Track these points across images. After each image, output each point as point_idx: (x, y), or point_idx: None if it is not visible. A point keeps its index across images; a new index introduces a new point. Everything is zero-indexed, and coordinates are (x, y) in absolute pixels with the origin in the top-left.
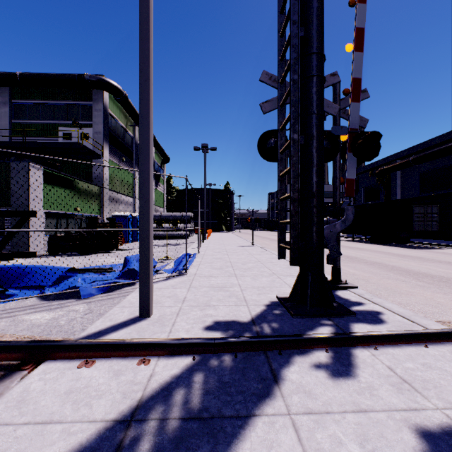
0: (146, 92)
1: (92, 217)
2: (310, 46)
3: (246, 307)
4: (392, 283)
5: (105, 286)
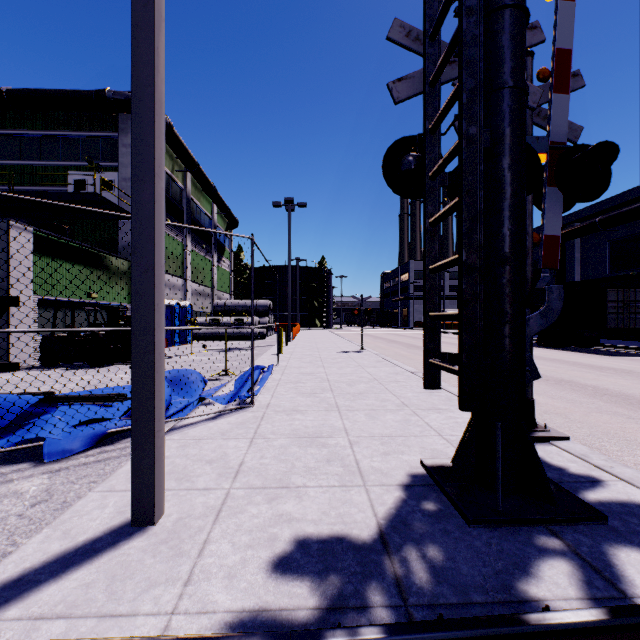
0: (147, 30)
1: (110, 308)
2: None
3: (364, 492)
4: (612, 422)
5: (97, 434)
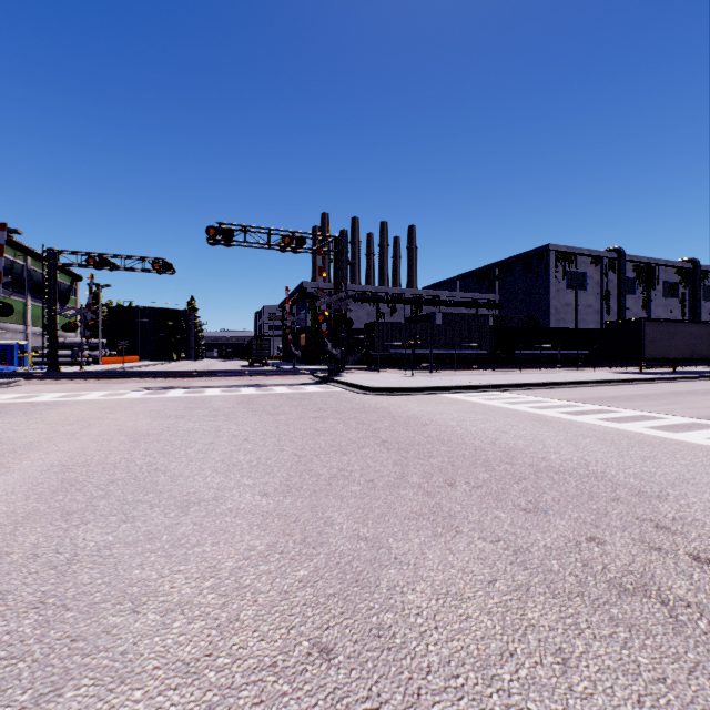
0: None
1: None
2: (51, 306)
3: None
4: None
5: None
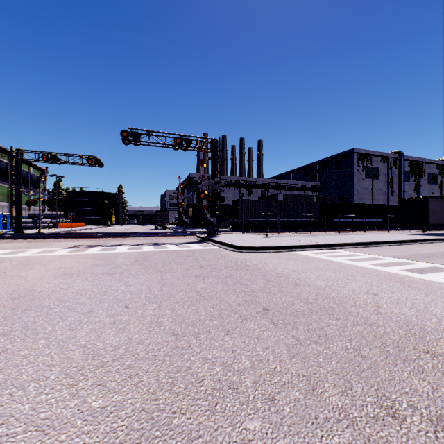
0: None
1: None
2: (17, 188)
3: None
4: None
5: None
